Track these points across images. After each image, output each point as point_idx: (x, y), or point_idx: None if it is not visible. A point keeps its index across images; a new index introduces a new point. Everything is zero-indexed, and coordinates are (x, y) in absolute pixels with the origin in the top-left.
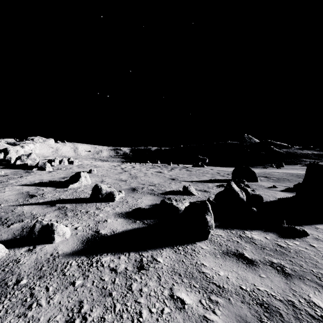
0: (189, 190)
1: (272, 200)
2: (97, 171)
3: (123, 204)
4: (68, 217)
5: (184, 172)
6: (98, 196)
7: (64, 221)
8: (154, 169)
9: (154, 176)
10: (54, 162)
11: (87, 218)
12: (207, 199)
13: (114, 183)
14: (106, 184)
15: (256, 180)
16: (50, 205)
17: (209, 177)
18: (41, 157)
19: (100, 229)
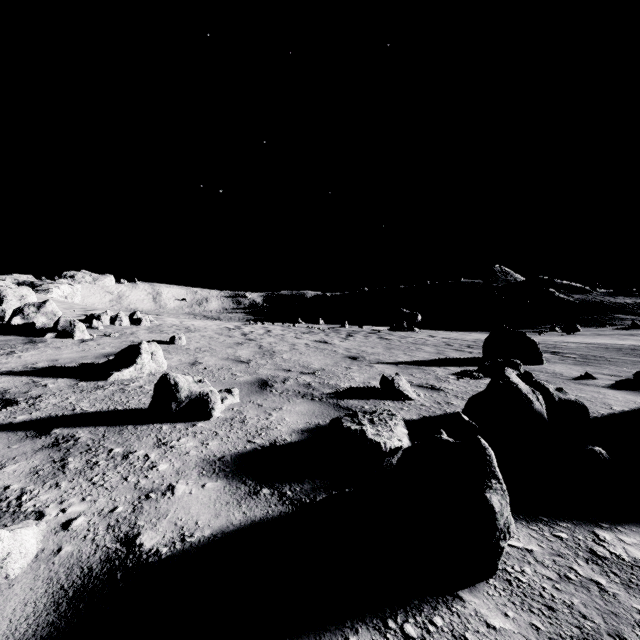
0: (397, 387)
1: (605, 412)
2: (189, 339)
3: (231, 428)
4: (63, 477)
5: (375, 343)
6: (167, 406)
7: (44, 491)
8: (311, 336)
9: (311, 351)
10: (97, 321)
11: (117, 478)
12: (443, 410)
13: (221, 368)
14: (201, 371)
15: (538, 361)
16: (37, 431)
17: (431, 354)
18: (79, 310)
19: (143, 529)
